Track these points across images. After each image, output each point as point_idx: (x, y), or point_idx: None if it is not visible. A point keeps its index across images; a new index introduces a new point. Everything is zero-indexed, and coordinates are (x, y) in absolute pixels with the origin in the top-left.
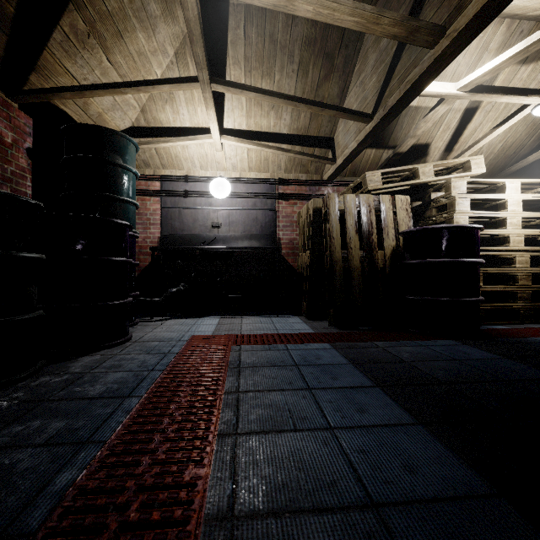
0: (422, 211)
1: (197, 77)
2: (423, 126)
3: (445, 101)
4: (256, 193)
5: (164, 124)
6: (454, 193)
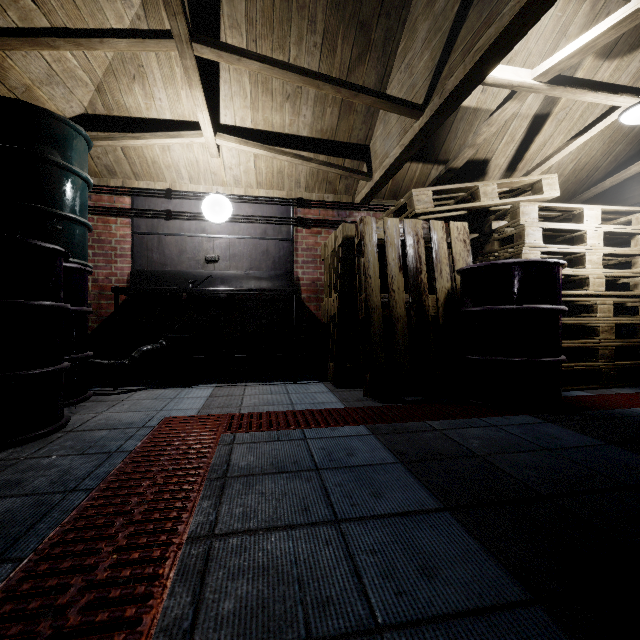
0: (480, 245)
1: (170, 31)
2: (485, 132)
3: (517, 96)
4: (267, 217)
5: (132, 113)
6: (523, 221)
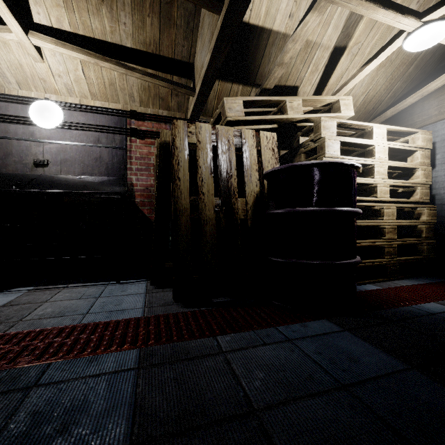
0: (291, 158)
1: None
2: (291, 49)
3: (317, 6)
4: (100, 126)
5: None
6: (324, 134)
